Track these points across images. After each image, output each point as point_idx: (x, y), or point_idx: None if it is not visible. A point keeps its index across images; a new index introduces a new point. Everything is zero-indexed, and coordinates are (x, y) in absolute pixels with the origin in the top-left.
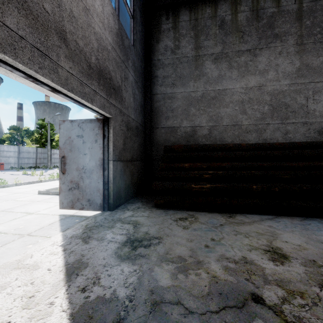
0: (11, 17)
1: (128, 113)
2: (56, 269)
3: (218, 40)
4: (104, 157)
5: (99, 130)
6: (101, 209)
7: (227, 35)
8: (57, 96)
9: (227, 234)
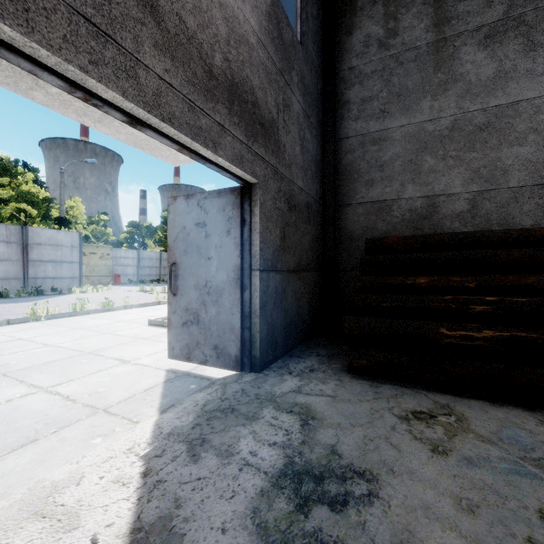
0: None
1: (292, 177)
2: (109, 543)
3: None
4: (243, 263)
5: (234, 211)
6: (237, 366)
7: None
8: (166, 154)
9: None
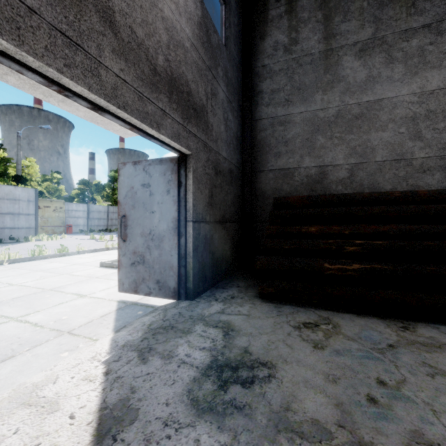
0: None
1: (218, 149)
2: (83, 418)
3: (367, 18)
4: (179, 216)
5: (173, 175)
6: (175, 296)
7: (383, 6)
8: (117, 128)
9: (411, 373)
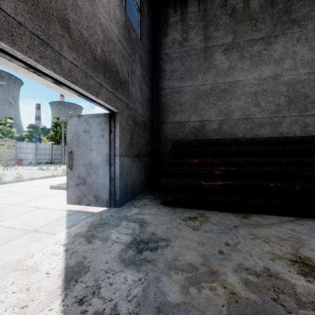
0: (8, 1)
1: (135, 108)
2: (55, 273)
3: (229, 30)
4: (110, 152)
5: (106, 125)
6: (107, 205)
7: (238, 23)
8: (65, 91)
9: (243, 238)
